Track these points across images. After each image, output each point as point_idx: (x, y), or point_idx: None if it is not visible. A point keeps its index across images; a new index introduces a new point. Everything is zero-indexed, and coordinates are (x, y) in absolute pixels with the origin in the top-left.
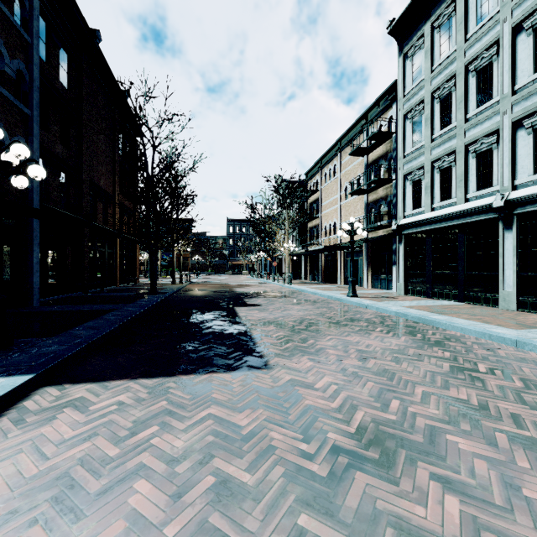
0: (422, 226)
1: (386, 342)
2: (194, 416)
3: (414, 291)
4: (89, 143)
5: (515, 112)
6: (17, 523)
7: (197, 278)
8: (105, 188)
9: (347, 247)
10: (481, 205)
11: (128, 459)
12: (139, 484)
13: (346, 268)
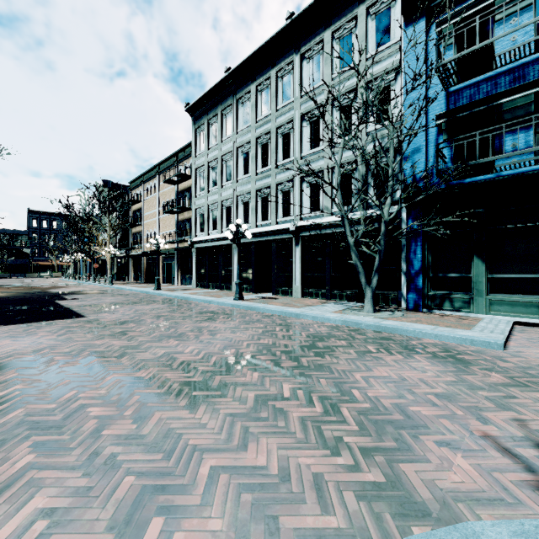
0: (204, 244)
1: (154, 307)
2: (51, 327)
3: (201, 285)
4: None
5: (237, 192)
6: (3, 340)
7: None
8: None
9: (162, 253)
10: (225, 237)
11: (30, 333)
12: (40, 334)
13: (164, 269)
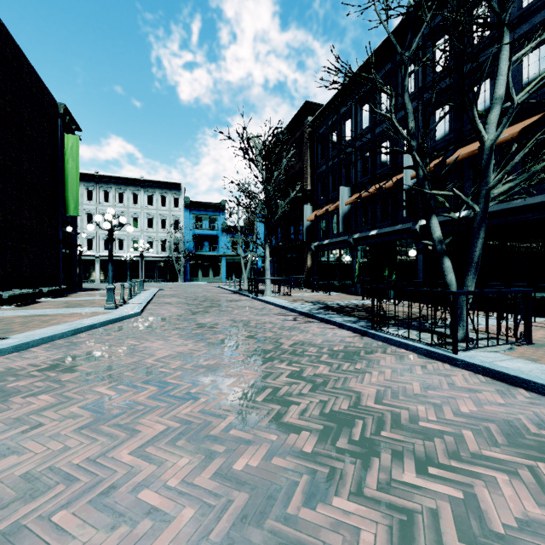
0: None
1: None
2: None
3: None
4: None
5: (100, 233)
6: None
7: None
8: None
9: None
10: (91, 255)
11: None
12: None
13: None
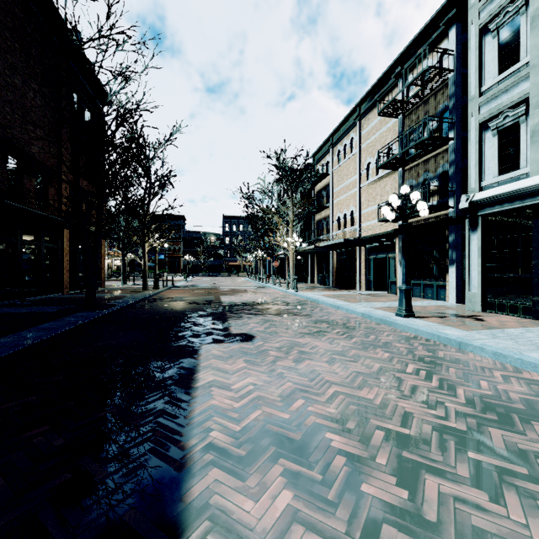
0: (525, 199)
1: None
2: None
3: (503, 306)
4: (5, 87)
5: None
6: None
7: (185, 281)
8: (41, 158)
9: (375, 240)
10: None
11: None
12: None
13: (369, 268)
